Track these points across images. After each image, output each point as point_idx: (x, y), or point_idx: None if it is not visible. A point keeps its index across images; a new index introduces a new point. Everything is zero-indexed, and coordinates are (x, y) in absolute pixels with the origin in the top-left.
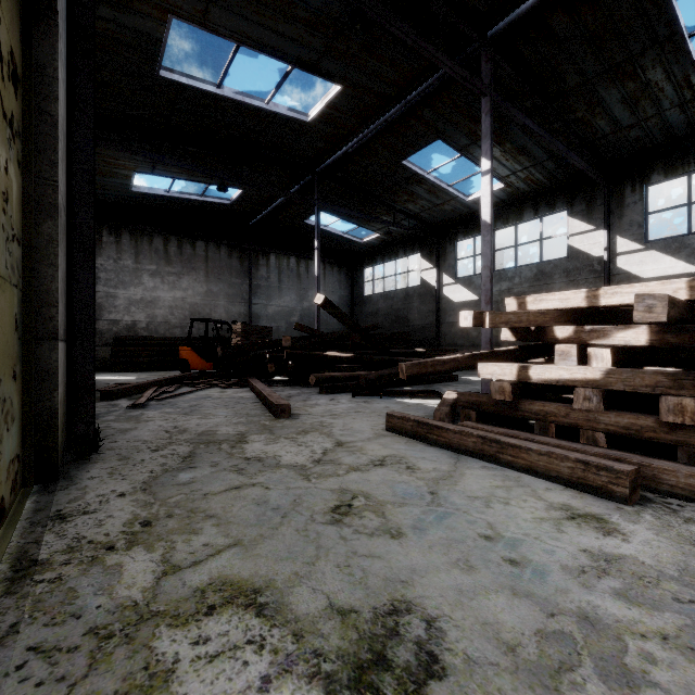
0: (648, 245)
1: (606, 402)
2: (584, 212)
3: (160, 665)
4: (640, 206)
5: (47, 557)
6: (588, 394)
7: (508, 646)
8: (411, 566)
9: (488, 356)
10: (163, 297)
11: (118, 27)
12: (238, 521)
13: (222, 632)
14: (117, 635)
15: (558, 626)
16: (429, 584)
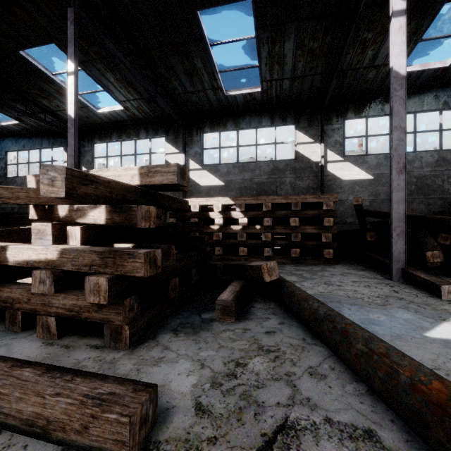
0: (204, 167)
1: (63, 282)
2: (174, 140)
3: None
4: (200, 144)
5: None
6: (43, 277)
7: None
8: None
9: None
10: None
11: None
12: None
13: None
14: None
15: None
16: None
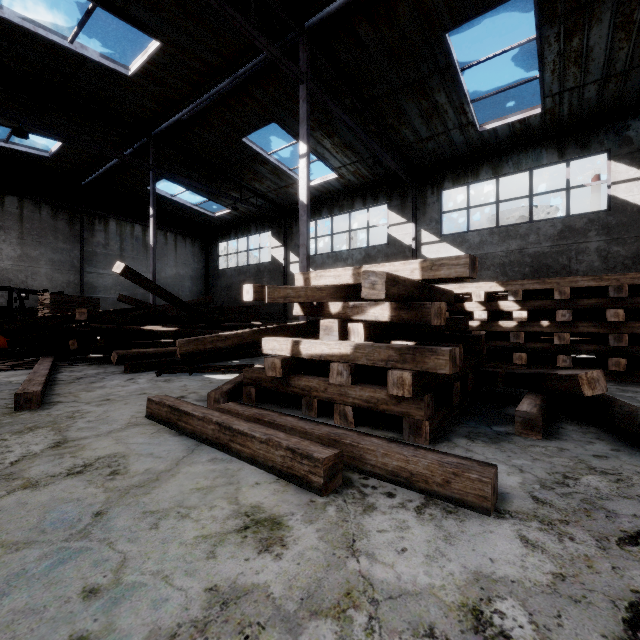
0: (442, 238)
1: (355, 376)
2: (399, 207)
3: None
4: (437, 206)
5: None
6: (340, 369)
7: None
8: None
9: (275, 331)
10: None
11: None
12: None
13: None
14: None
15: None
16: None
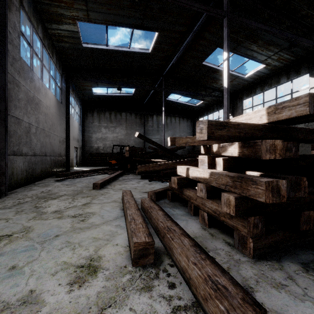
0: None
1: (211, 193)
2: None
3: None
4: None
5: None
6: (201, 187)
7: None
8: None
9: (186, 162)
10: (109, 136)
11: (62, 31)
12: None
13: None
14: None
15: None
16: None
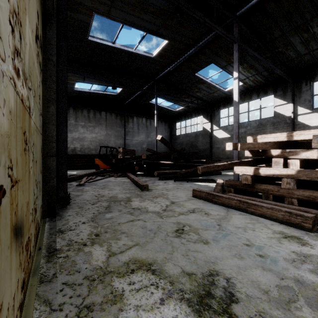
0: (314, 110)
1: (297, 185)
2: (282, 95)
3: (117, 292)
4: (309, 92)
5: (60, 248)
6: (288, 181)
7: (264, 291)
8: (215, 256)
9: (239, 163)
10: (87, 136)
11: (72, 19)
12: (135, 235)
13: (139, 280)
14: (97, 280)
15: (286, 283)
16: (224, 264)
